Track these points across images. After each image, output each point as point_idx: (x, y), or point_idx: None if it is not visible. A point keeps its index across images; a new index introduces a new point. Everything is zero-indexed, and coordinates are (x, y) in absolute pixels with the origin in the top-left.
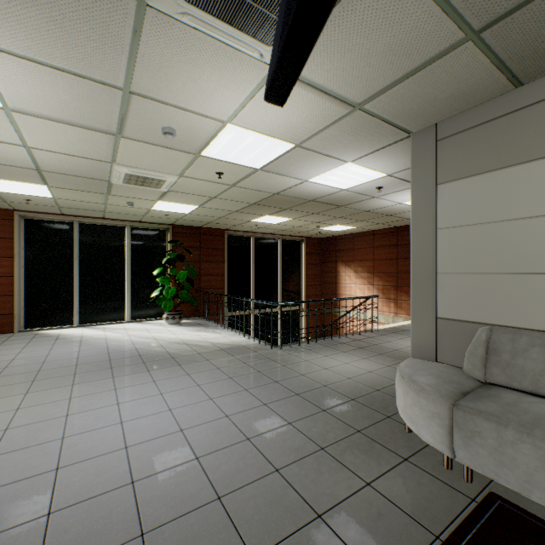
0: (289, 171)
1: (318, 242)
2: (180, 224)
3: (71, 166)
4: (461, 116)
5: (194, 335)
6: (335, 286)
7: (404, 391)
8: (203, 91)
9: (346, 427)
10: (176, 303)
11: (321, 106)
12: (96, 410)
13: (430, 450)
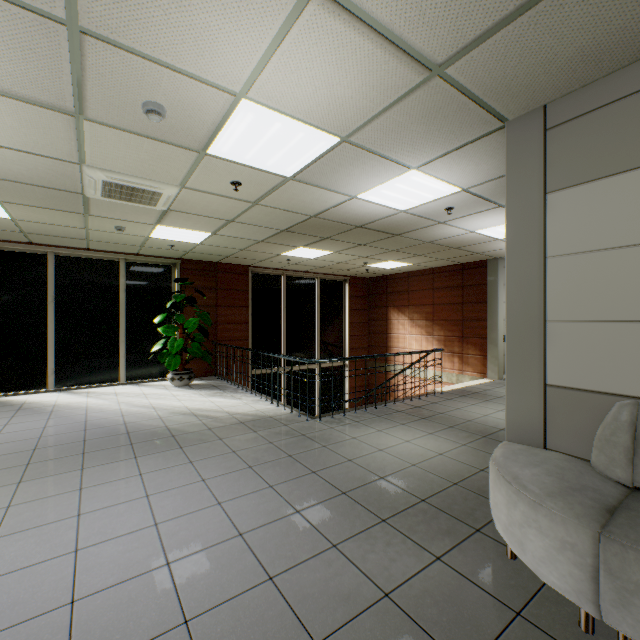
0: (332, 182)
1: (365, 282)
2: (190, 258)
3: (21, 169)
4: (585, 91)
5: (206, 402)
6: (386, 337)
7: (508, 500)
8: (199, 32)
9: (418, 550)
10: (186, 359)
11: (382, 68)
12: (42, 528)
13: (551, 592)
